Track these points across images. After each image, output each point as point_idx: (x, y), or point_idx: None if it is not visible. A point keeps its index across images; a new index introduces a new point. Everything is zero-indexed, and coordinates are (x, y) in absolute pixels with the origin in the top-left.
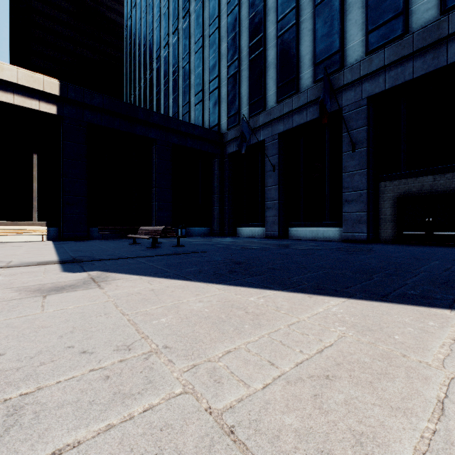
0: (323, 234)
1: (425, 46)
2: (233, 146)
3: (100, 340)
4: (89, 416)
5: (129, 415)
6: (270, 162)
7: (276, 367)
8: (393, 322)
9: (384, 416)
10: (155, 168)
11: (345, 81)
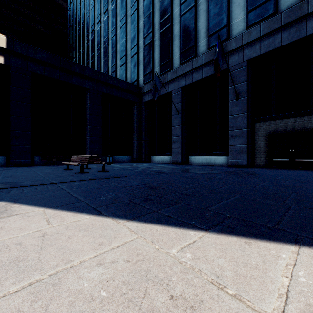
0: (214, 161)
1: (290, 22)
2: (148, 96)
3: None
4: None
5: None
6: (175, 108)
7: None
8: None
9: None
10: (88, 111)
11: (231, 48)
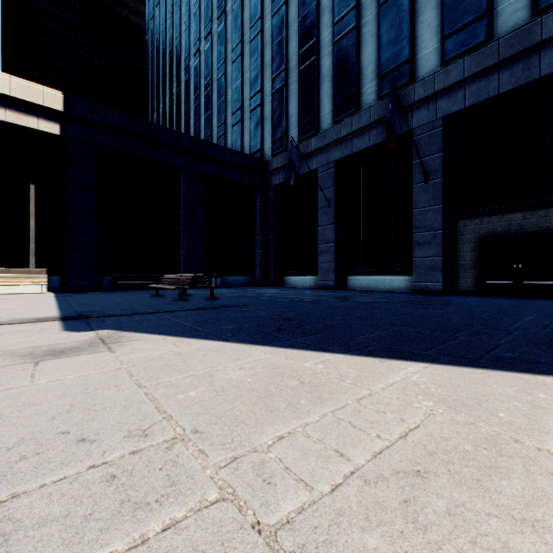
0: (390, 284)
1: (513, 55)
2: (279, 176)
3: (106, 422)
4: (82, 539)
5: (141, 537)
6: (325, 196)
7: (348, 460)
8: (493, 394)
9: (507, 532)
10: (183, 203)
11: (417, 97)
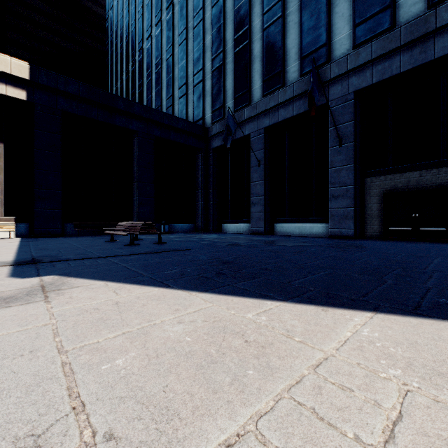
0: (309, 230)
1: (412, 40)
2: (218, 140)
3: None
4: None
5: None
6: (256, 157)
7: None
8: None
9: None
10: (136, 162)
11: (332, 75)
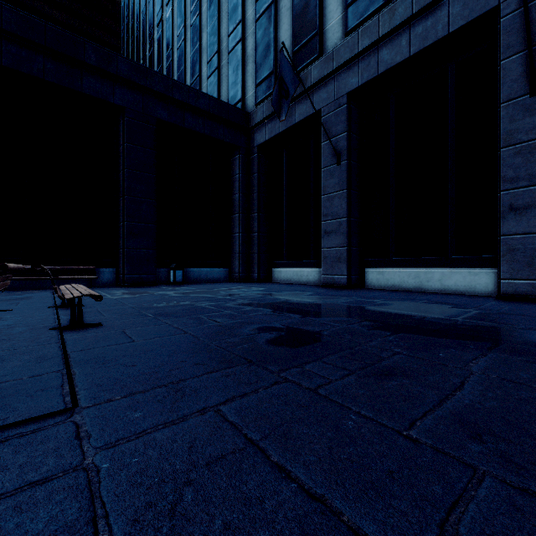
0: (442, 280)
1: None
2: (266, 131)
3: None
4: None
5: None
6: (332, 146)
7: None
8: None
9: None
10: (123, 161)
11: None
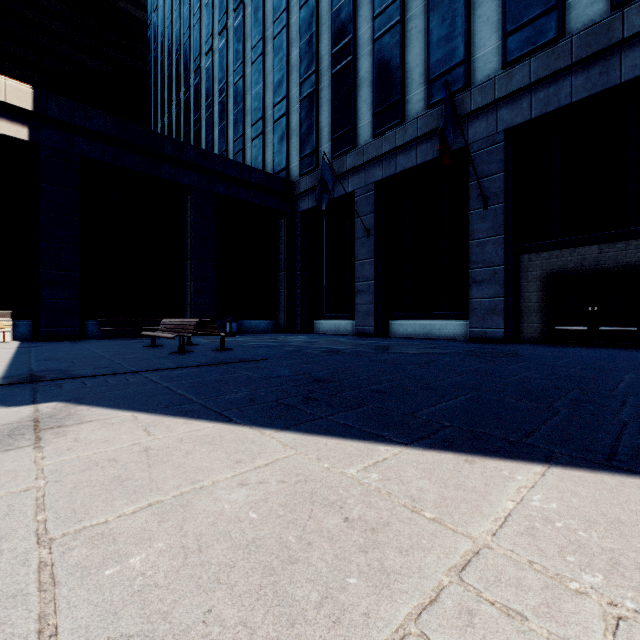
0: (440, 329)
1: (589, 56)
2: (308, 200)
3: None
4: None
5: None
6: (363, 224)
7: None
8: None
9: None
10: (190, 231)
11: (473, 106)
